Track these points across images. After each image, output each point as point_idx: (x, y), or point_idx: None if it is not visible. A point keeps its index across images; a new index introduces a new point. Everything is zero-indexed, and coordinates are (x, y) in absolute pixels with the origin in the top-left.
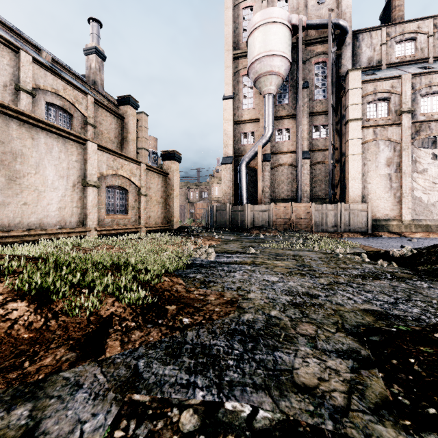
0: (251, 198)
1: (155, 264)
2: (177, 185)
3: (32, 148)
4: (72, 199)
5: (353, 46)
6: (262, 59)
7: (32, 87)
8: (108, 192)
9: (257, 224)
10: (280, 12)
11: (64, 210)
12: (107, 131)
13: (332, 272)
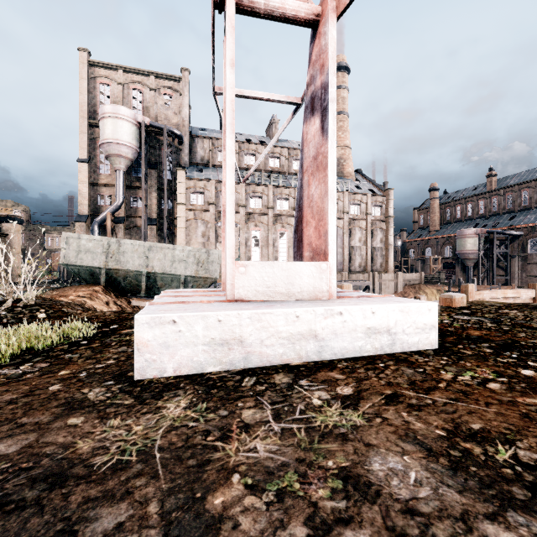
0: None
1: None
2: (19, 244)
3: None
4: None
5: (191, 145)
6: (110, 144)
7: None
8: None
9: None
10: (126, 111)
11: None
12: None
13: None
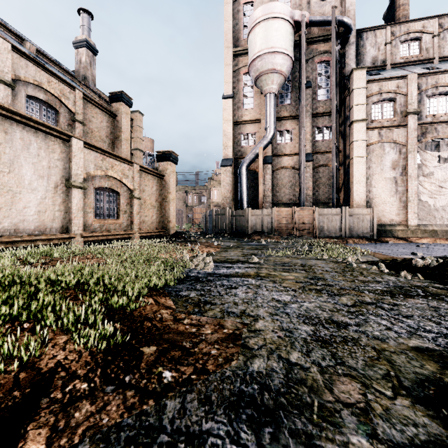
0: (252, 202)
1: (136, 281)
2: (174, 188)
3: (5, 143)
4: (54, 202)
5: (357, 45)
6: (263, 56)
7: (11, 78)
8: (96, 195)
9: (258, 230)
10: (282, 7)
11: (44, 214)
12: (97, 129)
13: (352, 286)
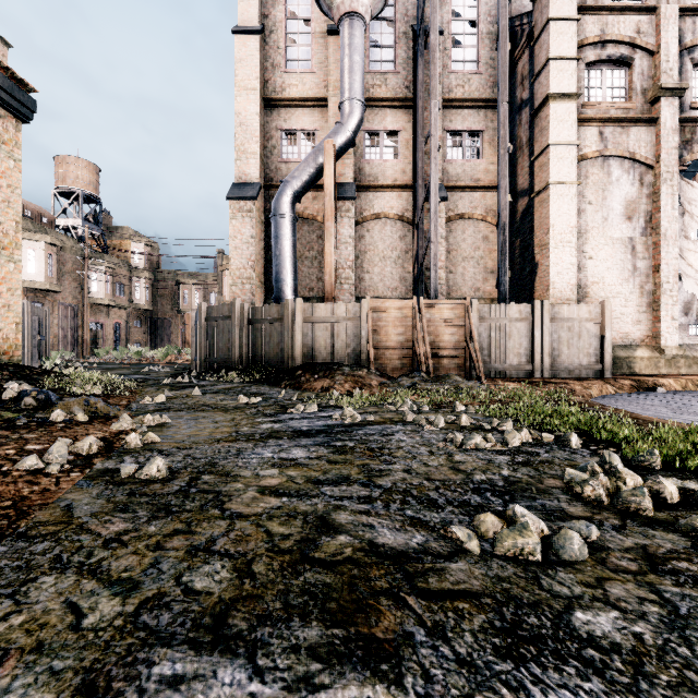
0: (307, 295)
1: None
2: (6, 204)
3: None
4: None
5: None
6: None
7: None
8: None
9: (324, 359)
10: None
11: None
12: None
13: None
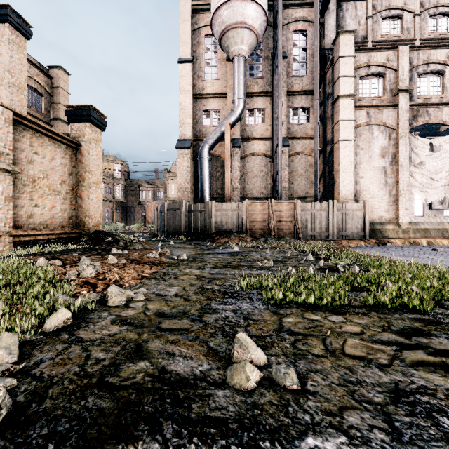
0: (215, 196)
1: None
2: (98, 166)
3: None
4: None
5: (336, 15)
6: (231, 2)
7: None
8: None
9: (225, 229)
10: None
11: None
12: None
13: None
